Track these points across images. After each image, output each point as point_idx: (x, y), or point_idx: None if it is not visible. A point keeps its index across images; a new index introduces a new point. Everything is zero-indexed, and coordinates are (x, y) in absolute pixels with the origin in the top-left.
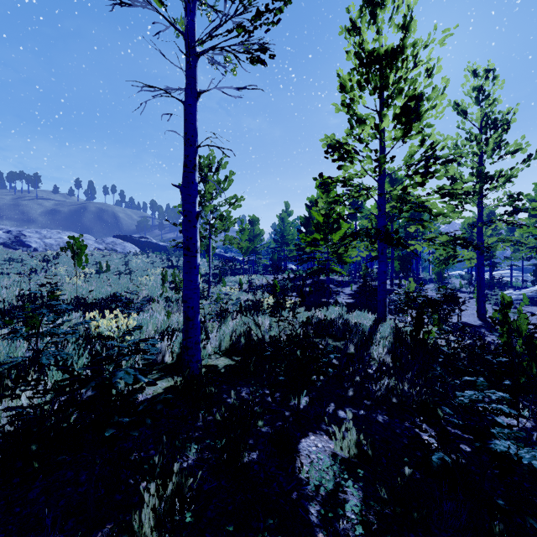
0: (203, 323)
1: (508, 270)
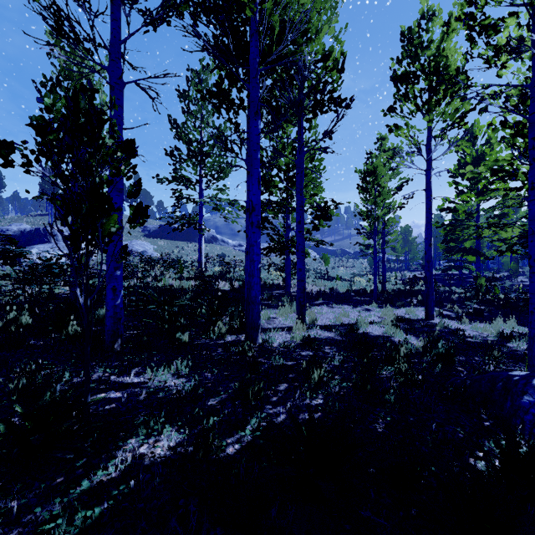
0: None
1: None
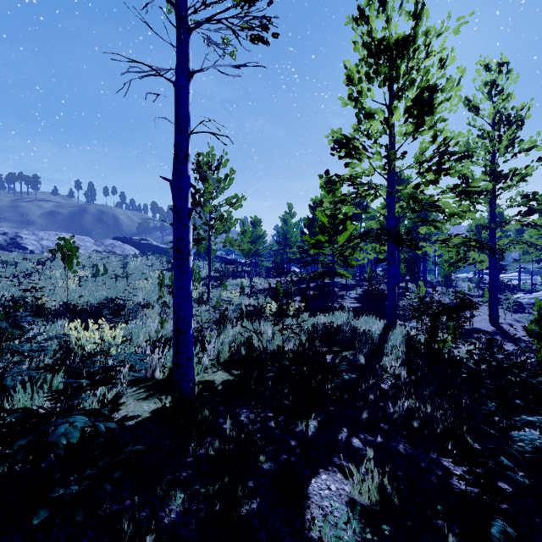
0: (200, 332)
1: (515, 273)
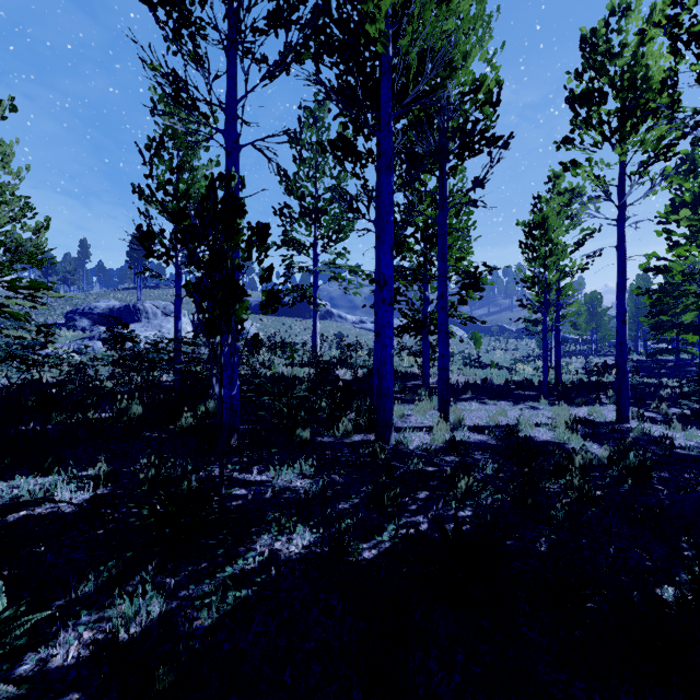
0: None
1: None
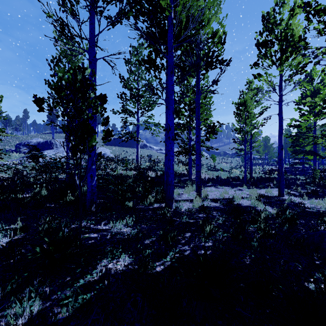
0: None
1: None
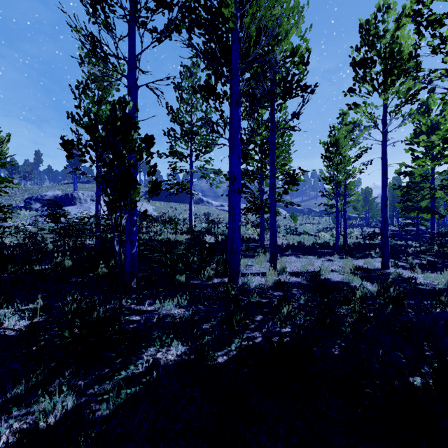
0: None
1: None
